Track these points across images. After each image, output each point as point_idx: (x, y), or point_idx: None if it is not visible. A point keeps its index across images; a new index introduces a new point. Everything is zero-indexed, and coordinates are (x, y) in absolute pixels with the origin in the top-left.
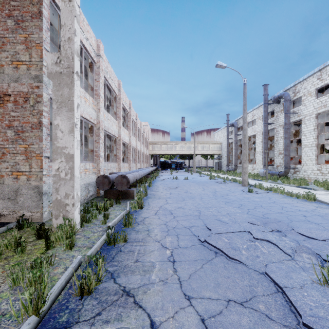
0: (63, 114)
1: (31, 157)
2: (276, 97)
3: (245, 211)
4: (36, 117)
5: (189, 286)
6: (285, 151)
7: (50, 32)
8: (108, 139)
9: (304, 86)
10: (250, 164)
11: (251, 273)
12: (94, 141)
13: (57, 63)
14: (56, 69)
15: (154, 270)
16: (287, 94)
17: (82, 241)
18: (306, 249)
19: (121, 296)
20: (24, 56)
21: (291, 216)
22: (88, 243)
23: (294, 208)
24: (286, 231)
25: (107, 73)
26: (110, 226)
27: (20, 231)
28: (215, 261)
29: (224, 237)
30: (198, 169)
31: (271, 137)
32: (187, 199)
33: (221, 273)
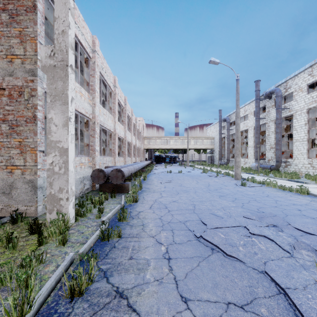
0: (57, 108)
1: (25, 151)
2: (268, 93)
3: (240, 205)
4: (30, 111)
5: (185, 287)
6: (276, 145)
7: (46, 27)
8: (104, 133)
9: (295, 82)
10: (242, 158)
11: (249, 272)
12: (90, 135)
13: (51, 56)
14: (50, 62)
15: (149, 268)
16: (278, 90)
17: (76, 236)
18: (304, 245)
19: (114, 298)
20: (18, 50)
21: (285, 210)
22: (82, 238)
23: (288, 202)
24: (282, 226)
25: (103, 69)
26: (104, 221)
27: (13, 225)
28: (212, 258)
29: (220, 233)
30: (191, 163)
31: (262, 132)
32: (181, 193)
33: (219, 272)
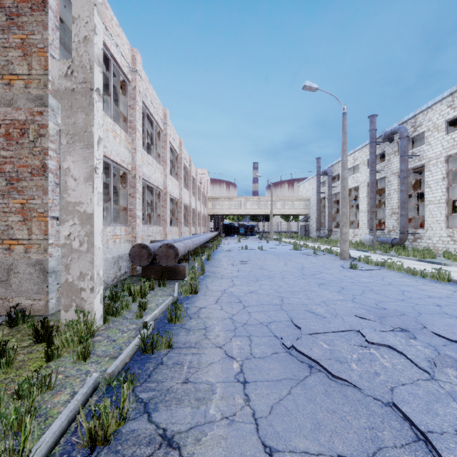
0: (76, 153)
1: (30, 218)
2: (388, 134)
3: (350, 298)
4: (38, 158)
5: (270, 428)
6: (400, 209)
7: (63, 35)
8: (150, 192)
9: (428, 117)
10: (349, 228)
11: (369, 404)
12: (128, 194)
13: (68, 75)
14: (66, 85)
15: (213, 397)
16: (403, 128)
17: (104, 346)
18: (451, 361)
19: (158, 448)
20: (20, 67)
21: (418, 305)
22: (113, 350)
23: (421, 294)
24: (414, 330)
25: (147, 97)
26: (147, 323)
27: (12, 329)
28: (310, 382)
29: (322, 341)
30: (276, 236)
31: (380, 190)
32: (262, 279)
33: (322, 404)
